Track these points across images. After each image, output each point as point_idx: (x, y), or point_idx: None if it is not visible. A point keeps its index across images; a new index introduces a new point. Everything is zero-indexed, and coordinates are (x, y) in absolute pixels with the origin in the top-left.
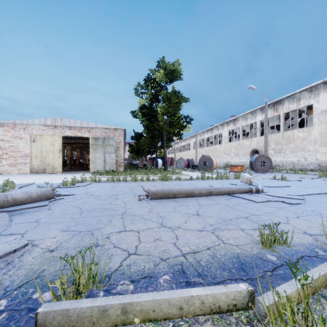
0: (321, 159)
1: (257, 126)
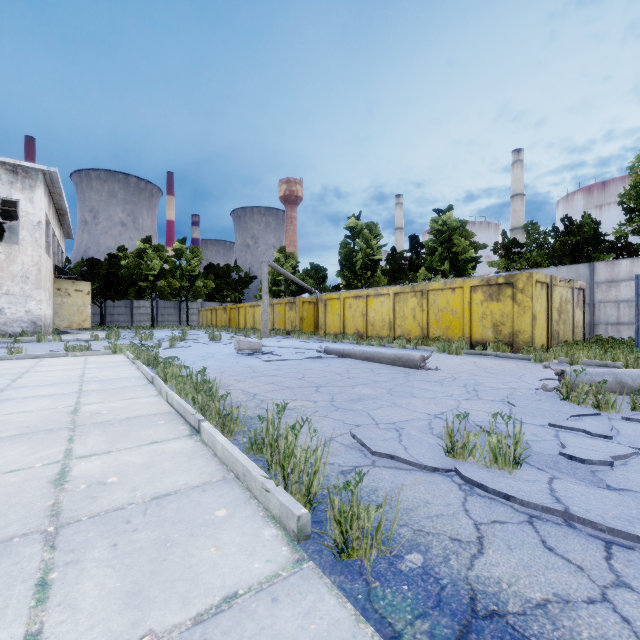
0: (38, 313)
1: None
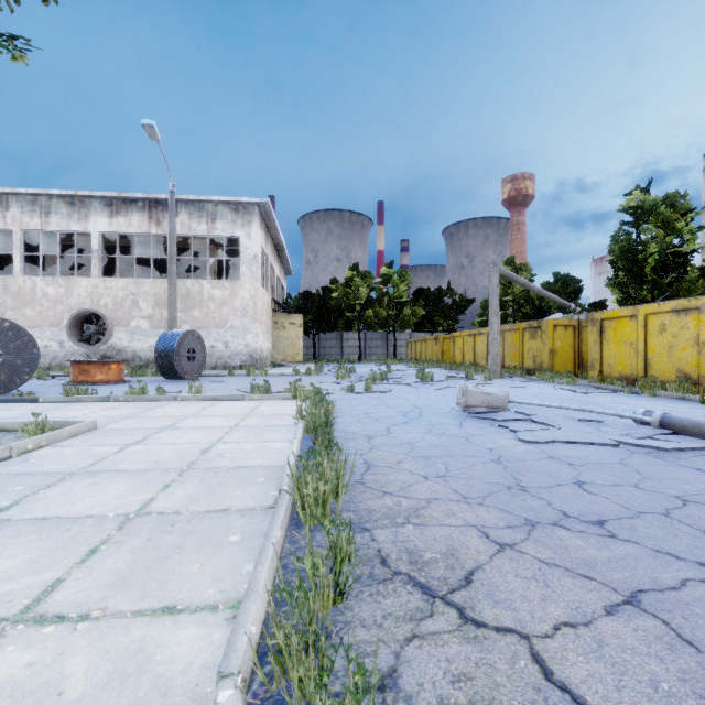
0: (254, 346)
1: (92, 246)
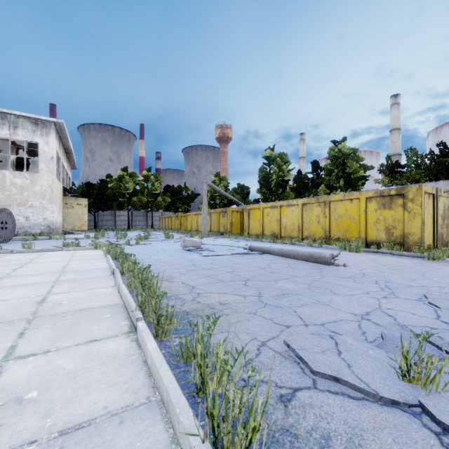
0: (51, 219)
1: None
